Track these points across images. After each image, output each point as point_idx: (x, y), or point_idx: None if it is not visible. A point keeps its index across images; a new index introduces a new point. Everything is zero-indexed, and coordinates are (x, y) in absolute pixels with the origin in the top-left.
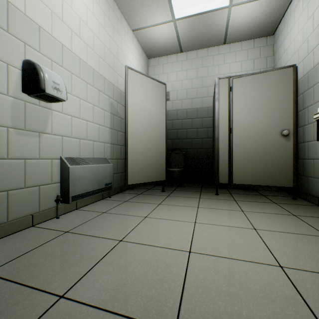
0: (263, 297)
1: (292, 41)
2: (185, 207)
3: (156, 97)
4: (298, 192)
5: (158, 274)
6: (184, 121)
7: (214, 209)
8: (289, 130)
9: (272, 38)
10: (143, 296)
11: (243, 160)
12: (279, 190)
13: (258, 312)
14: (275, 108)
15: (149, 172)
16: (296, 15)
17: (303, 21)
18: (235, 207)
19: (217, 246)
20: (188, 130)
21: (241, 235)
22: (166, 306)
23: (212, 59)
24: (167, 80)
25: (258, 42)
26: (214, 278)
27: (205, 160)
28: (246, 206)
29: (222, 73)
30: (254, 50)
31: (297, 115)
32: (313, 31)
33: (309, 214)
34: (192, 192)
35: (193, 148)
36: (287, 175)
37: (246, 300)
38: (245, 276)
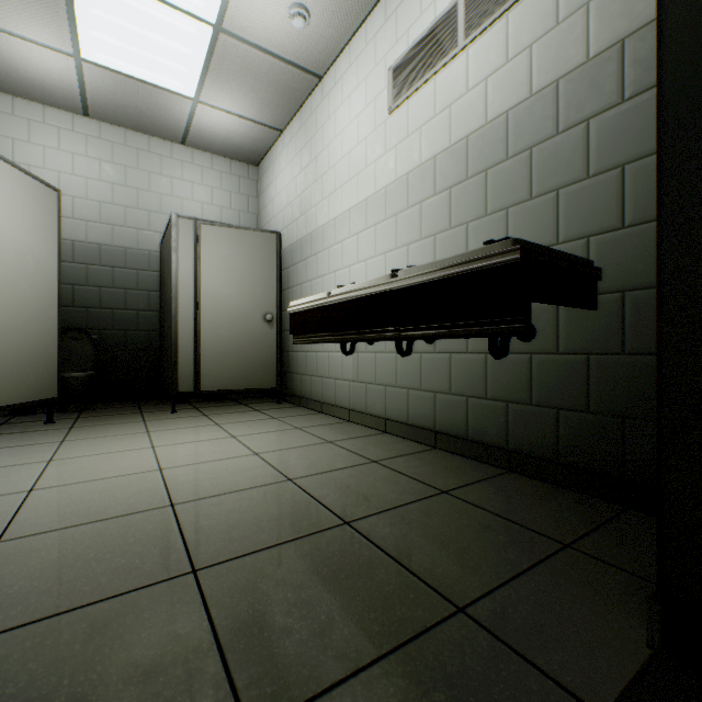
0: (241, 471)
1: (279, 194)
2: (124, 435)
3: (37, 216)
4: (284, 394)
5: (130, 491)
6: (94, 270)
7: (177, 429)
8: (273, 315)
9: (257, 171)
10: (124, 505)
11: (218, 353)
12: (265, 395)
13: (238, 477)
14: (259, 283)
15: (18, 381)
16: (282, 164)
17: (289, 178)
18: (208, 422)
19: (194, 458)
20: (105, 290)
21: (219, 444)
22: (156, 500)
23: (160, 162)
24: (43, 164)
25: (238, 168)
26: (198, 475)
27: (144, 353)
28: (222, 418)
29: (179, 195)
30: (233, 178)
31: (283, 295)
32: (297, 199)
33: (290, 414)
34: (124, 416)
35: (116, 329)
36: (272, 372)
37: (229, 476)
38: (227, 466)
